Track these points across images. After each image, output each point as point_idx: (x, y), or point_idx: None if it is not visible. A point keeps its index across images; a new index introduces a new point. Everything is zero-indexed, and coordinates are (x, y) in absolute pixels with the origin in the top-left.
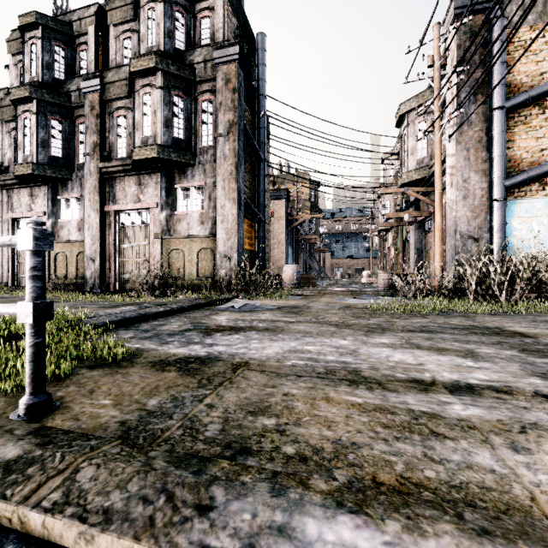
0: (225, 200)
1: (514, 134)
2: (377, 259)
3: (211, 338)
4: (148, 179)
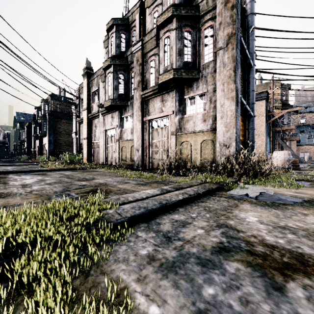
0: (224, 100)
1: None
2: None
3: None
4: (167, 96)
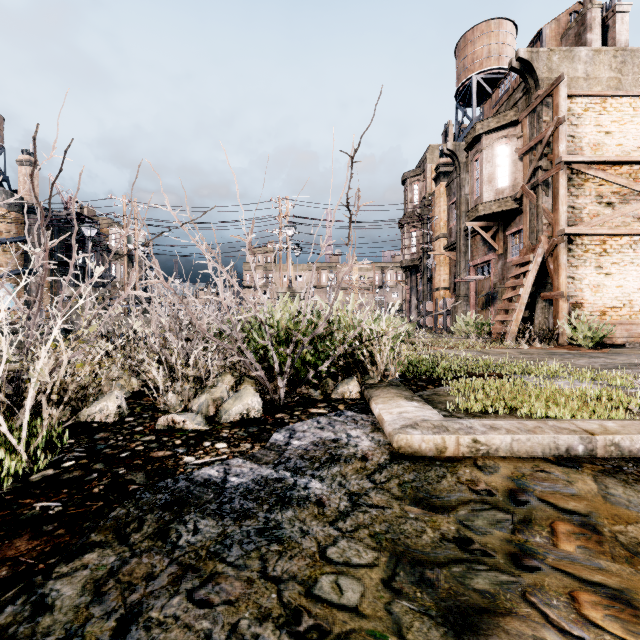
0: None
1: (1, 254)
2: None
3: None
4: None
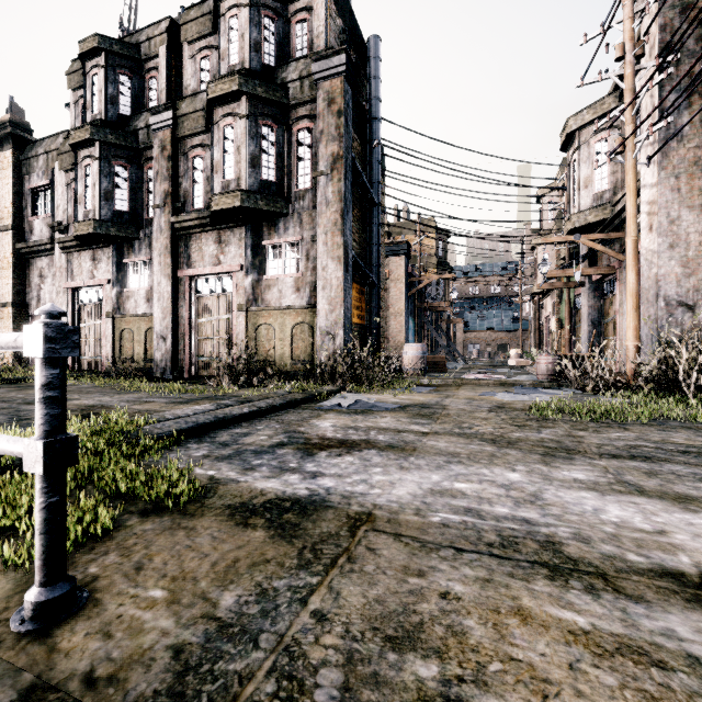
0: (328, 260)
1: None
2: (528, 333)
3: (313, 461)
4: (230, 235)
